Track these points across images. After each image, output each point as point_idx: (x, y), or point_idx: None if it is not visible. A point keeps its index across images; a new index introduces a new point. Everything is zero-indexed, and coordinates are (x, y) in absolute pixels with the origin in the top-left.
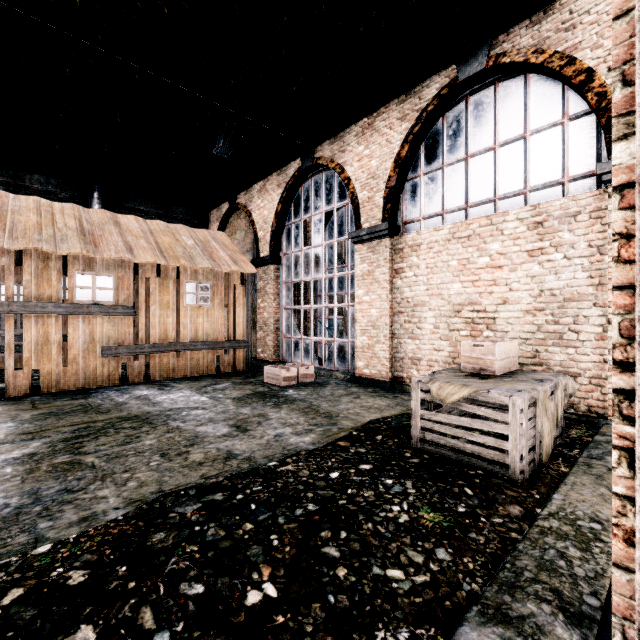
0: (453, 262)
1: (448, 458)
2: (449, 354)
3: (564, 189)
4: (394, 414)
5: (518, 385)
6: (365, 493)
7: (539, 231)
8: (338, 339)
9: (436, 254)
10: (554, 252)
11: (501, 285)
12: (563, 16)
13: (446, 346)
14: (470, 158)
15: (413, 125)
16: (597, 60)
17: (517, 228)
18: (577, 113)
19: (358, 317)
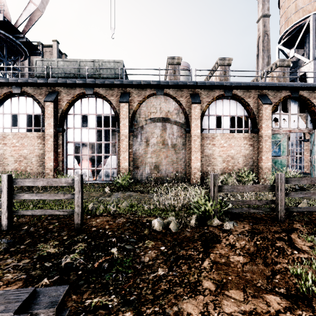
0: None
1: None
2: None
3: None
4: None
5: None
6: None
7: None
8: (299, 164)
9: None
10: None
11: None
12: None
13: None
14: None
15: None
16: None
17: None
18: None
19: (304, 159)
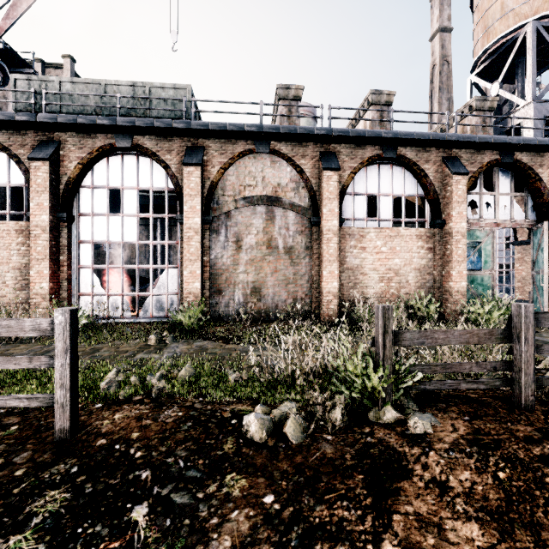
0: None
1: None
2: None
3: None
4: None
5: None
6: None
7: None
8: (505, 284)
9: None
10: None
11: None
12: None
13: None
14: None
15: None
16: None
17: None
18: None
19: (515, 275)
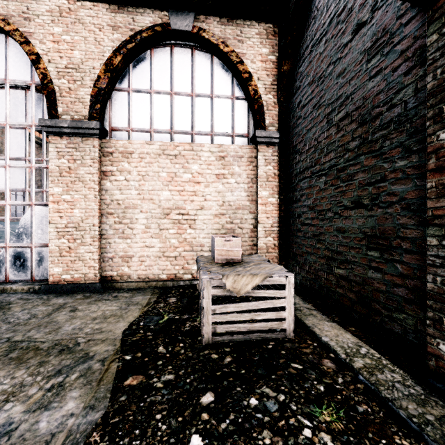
0: (163, 173)
1: (241, 342)
2: (160, 249)
3: (233, 140)
4: (139, 316)
5: (272, 267)
6: (264, 440)
7: (223, 162)
8: (13, 244)
9: (148, 164)
10: (231, 178)
11: (199, 196)
12: (237, 31)
13: (157, 243)
14: (174, 95)
15: (127, 40)
16: (253, 70)
17: (210, 157)
18: (239, 96)
19: (53, 217)
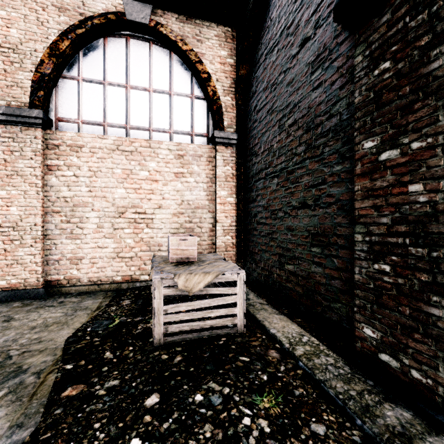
0: (118, 170)
1: (193, 340)
2: (114, 250)
3: (192, 139)
4: (86, 321)
5: (226, 265)
6: (205, 434)
7: (181, 161)
8: None
9: (100, 159)
10: (190, 177)
11: (157, 194)
12: (196, 31)
13: (111, 243)
14: (130, 88)
15: (76, 25)
16: (212, 71)
17: (168, 155)
18: (198, 96)
19: None
